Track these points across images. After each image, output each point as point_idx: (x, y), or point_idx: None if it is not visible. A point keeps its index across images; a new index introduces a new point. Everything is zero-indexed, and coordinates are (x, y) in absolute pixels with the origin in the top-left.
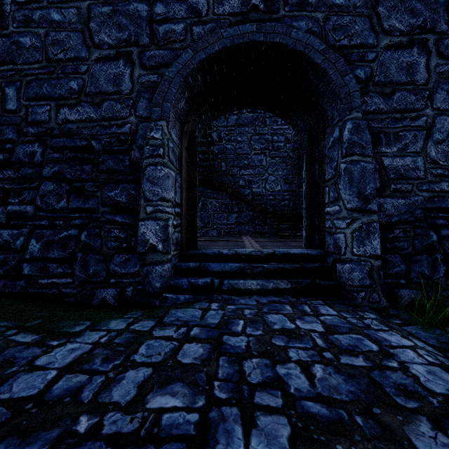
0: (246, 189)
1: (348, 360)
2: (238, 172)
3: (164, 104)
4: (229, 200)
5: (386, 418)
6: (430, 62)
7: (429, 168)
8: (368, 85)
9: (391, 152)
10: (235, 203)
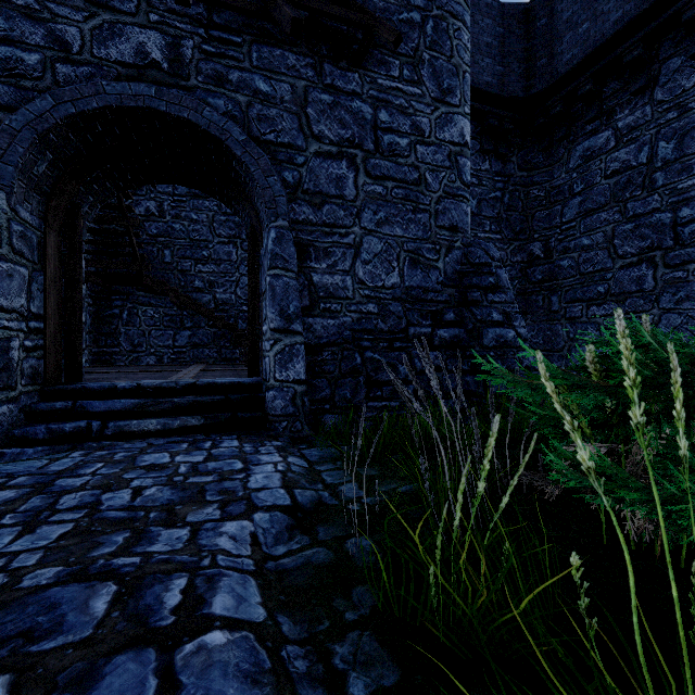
0: (206, 293)
1: (196, 480)
2: (192, 267)
3: (2, 167)
4: (177, 309)
5: (182, 510)
6: (358, 179)
7: (357, 288)
8: (297, 192)
9: (321, 268)
10: (187, 315)
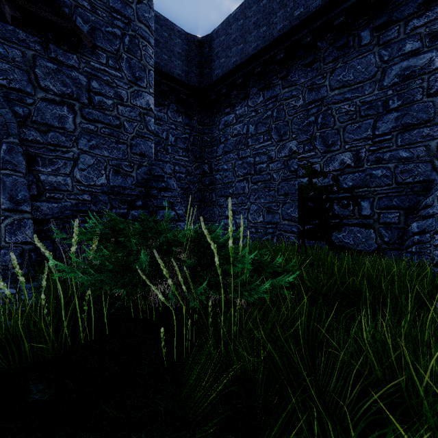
0: None
1: None
2: None
3: None
4: None
5: None
6: (76, 119)
7: (75, 185)
8: (27, 121)
9: (47, 171)
10: None
